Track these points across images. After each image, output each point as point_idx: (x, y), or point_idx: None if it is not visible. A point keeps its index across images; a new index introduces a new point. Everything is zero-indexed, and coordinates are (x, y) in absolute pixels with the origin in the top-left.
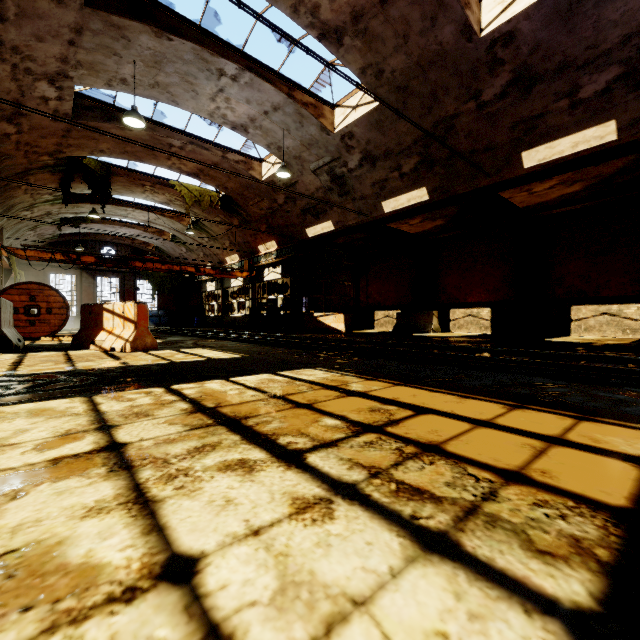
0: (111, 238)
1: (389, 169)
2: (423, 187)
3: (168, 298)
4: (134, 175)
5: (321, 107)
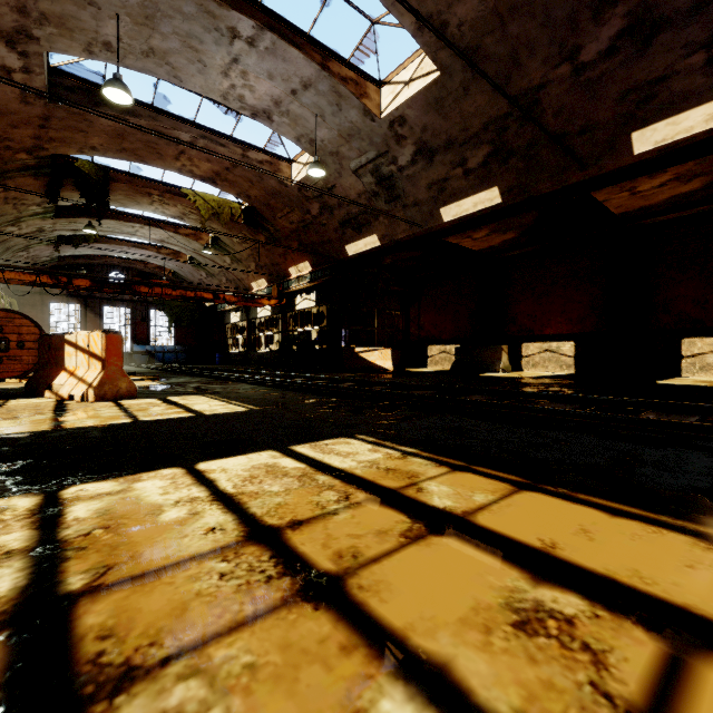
0: (120, 261)
1: (450, 165)
2: (494, 187)
3: (187, 331)
4: (138, 181)
5: (364, 84)
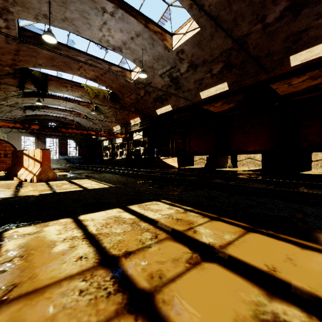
0: (53, 117)
1: (204, 72)
2: (225, 82)
3: (84, 149)
4: (61, 80)
5: (165, 34)
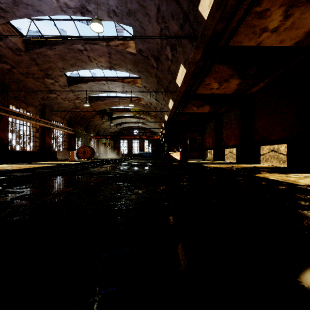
0: (135, 127)
1: (161, 94)
2: (170, 99)
3: (155, 146)
4: (119, 110)
5: (136, 80)
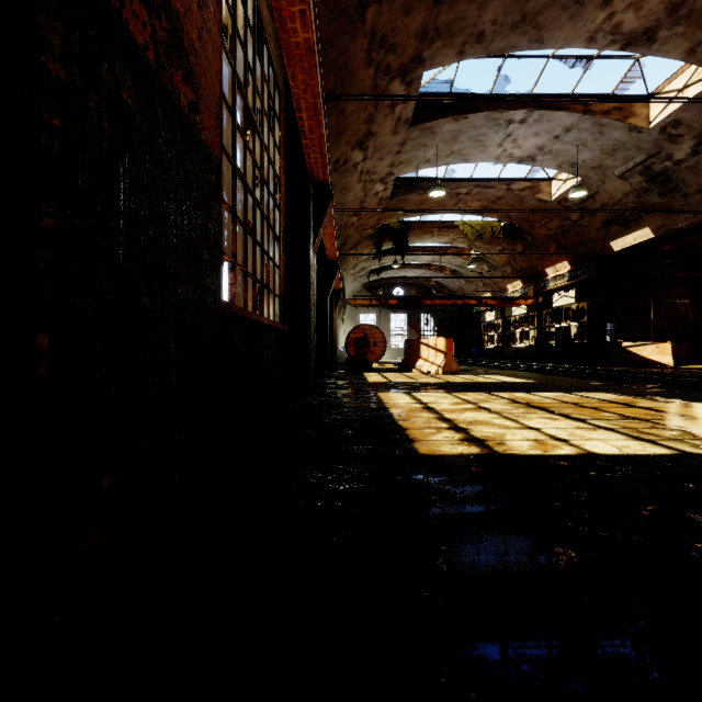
0: (401, 280)
1: None
2: None
3: (447, 330)
4: (425, 225)
5: (629, 106)
